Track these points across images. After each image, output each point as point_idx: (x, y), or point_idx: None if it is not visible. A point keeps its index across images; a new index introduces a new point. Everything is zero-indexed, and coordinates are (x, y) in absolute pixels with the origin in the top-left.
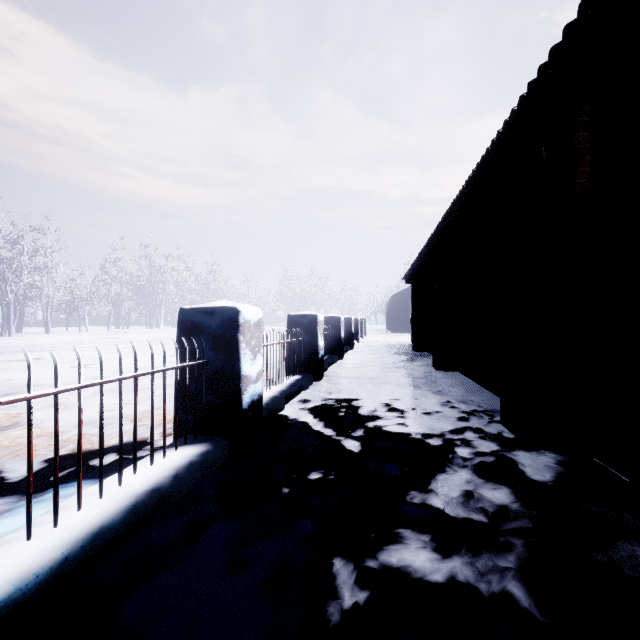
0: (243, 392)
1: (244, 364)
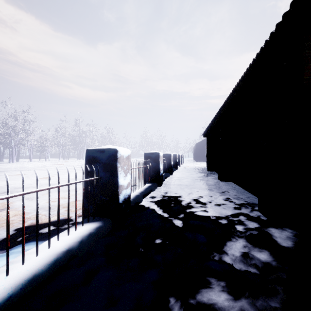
0: (119, 194)
1: (120, 179)
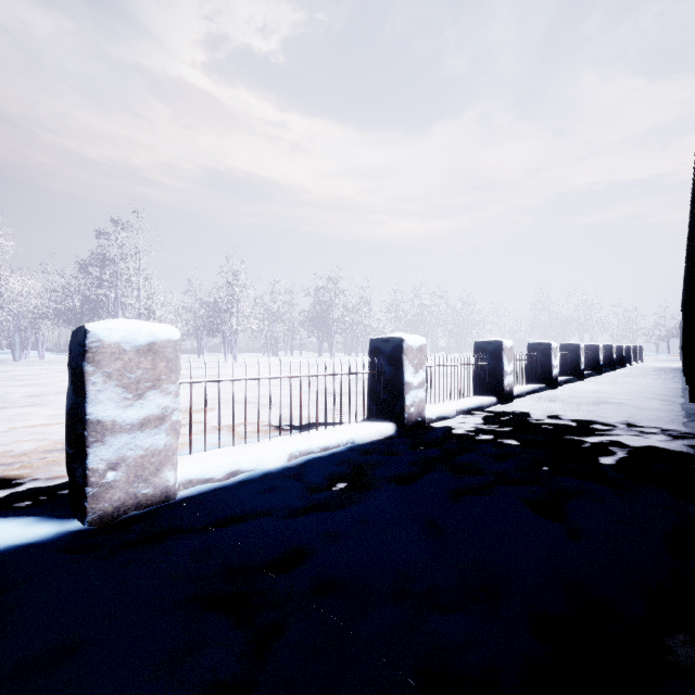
0: (581, 365)
1: (581, 358)
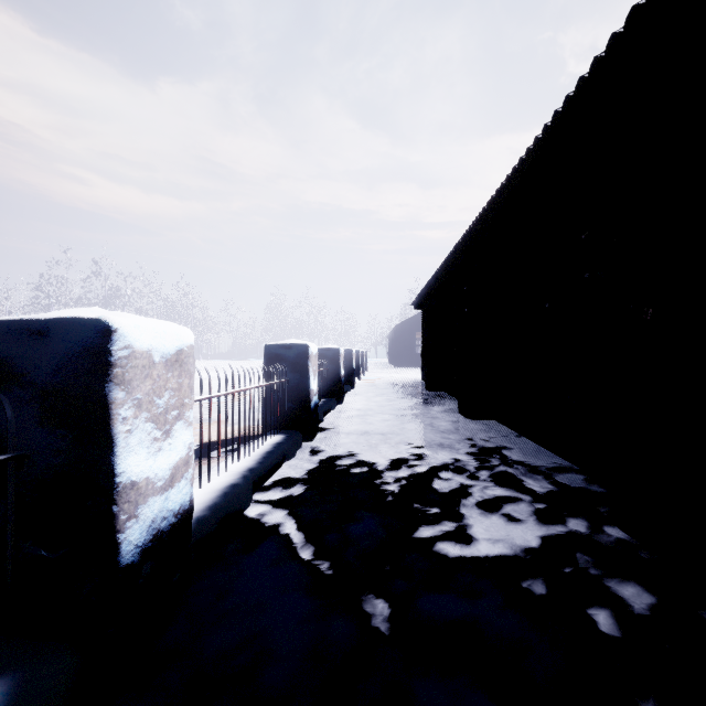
0: (122, 525)
1: (127, 456)
